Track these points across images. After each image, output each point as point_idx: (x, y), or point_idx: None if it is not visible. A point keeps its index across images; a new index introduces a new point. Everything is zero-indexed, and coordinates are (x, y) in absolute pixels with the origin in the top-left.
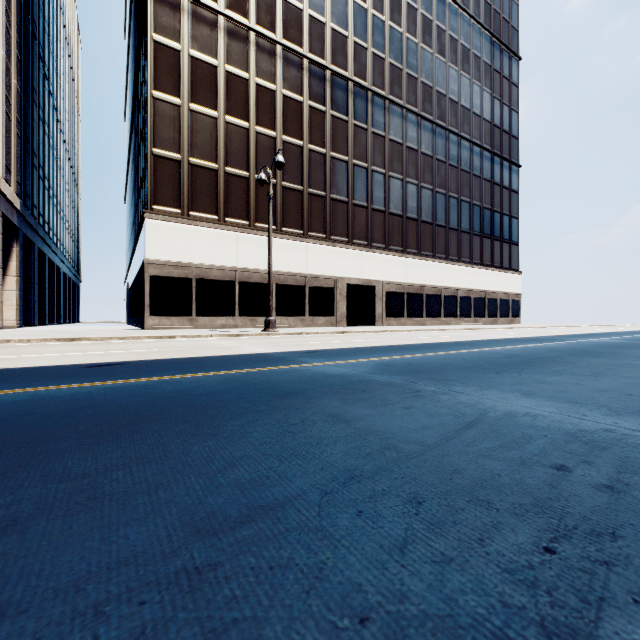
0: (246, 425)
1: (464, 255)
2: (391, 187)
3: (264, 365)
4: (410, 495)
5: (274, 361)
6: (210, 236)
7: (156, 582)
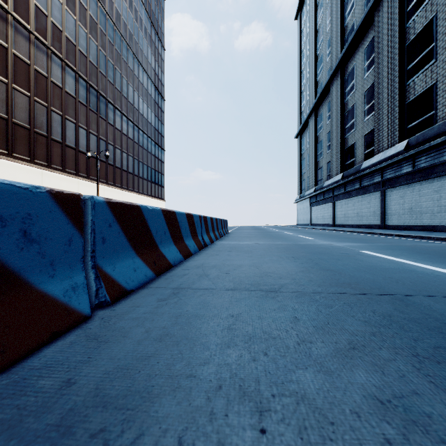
0: None
1: (145, 191)
2: (116, 153)
3: None
4: None
5: None
6: (26, 170)
7: None
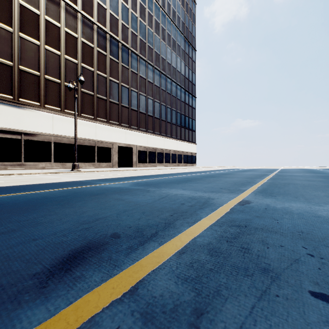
0: (84, 204)
1: (173, 135)
2: (140, 99)
3: (80, 185)
4: (142, 212)
5: (84, 184)
6: (34, 114)
7: (76, 231)
